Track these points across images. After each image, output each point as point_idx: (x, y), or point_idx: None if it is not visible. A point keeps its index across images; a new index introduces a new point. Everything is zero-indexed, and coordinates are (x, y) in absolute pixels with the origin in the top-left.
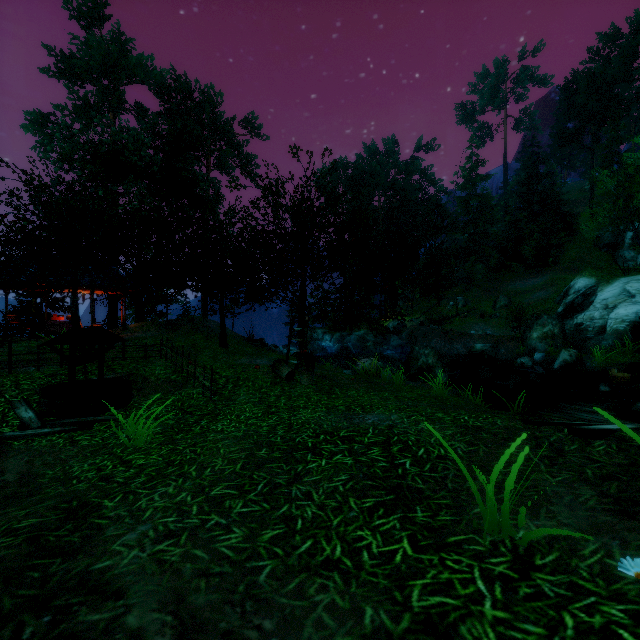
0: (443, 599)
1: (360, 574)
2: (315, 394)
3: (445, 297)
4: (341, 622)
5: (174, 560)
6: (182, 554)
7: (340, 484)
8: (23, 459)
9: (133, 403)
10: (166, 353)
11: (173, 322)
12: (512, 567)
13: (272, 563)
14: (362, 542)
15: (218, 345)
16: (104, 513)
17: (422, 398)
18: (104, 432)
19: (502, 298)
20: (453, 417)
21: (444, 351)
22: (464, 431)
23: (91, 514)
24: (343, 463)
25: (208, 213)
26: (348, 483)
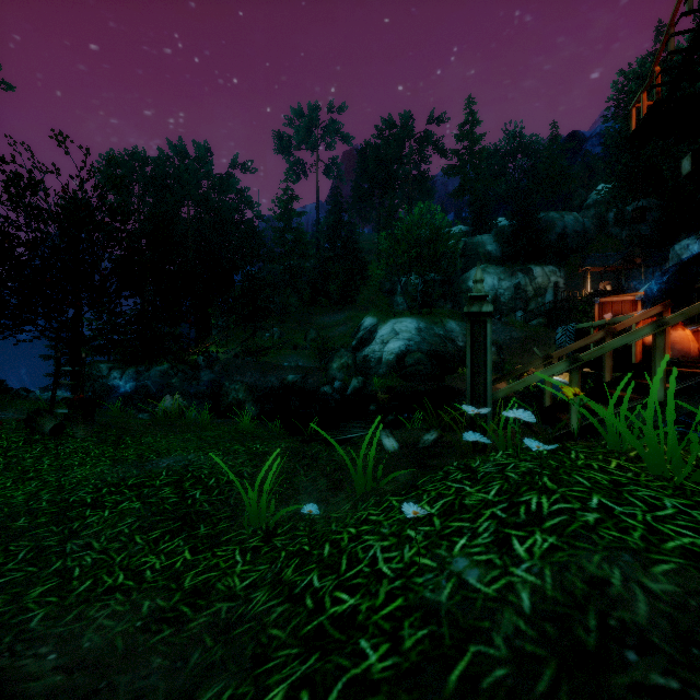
0: (209, 575)
1: (142, 586)
2: (96, 447)
3: (262, 328)
4: (121, 619)
5: None
6: None
7: (126, 527)
8: None
9: None
10: None
11: None
12: (262, 540)
13: (45, 610)
14: (146, 565)
15: None
16: None
17: (226, 434)
18: None
19: (312, 331)
20: (248, 447)
21: (259, 384)
22: (253, 457)
23: None
24: (130, 508)
25: None
26: (135, 524)
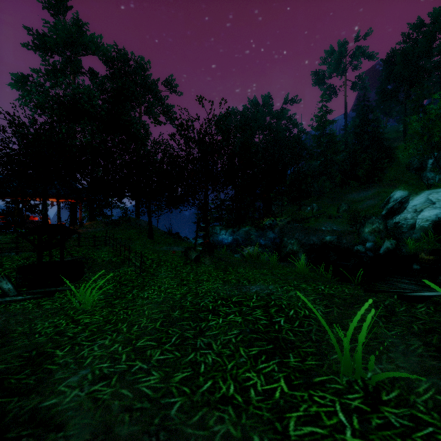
0: (313, 429)
1: (248, 408)
2: (214, 271)
3: (304, 204)
4: None
5: (105, 398)
6: (112, 393)
7: (233, 337)
8: (1, 319)
9: (84, 278)
10: (109, 242)
11: (115, 221)
12: (365, 402)
13: (181, 400)
14: (250, 382)
15: (147, 237)
16: (55, 360)
17: (290, 274)
18: (62, 299)
19: (343, 205)
20: (313, 287)
21: (304, 241)
22: (322, 297)
23: (45, 361)
24: (235, 321)
25: (140, 145)
26: (239, 336)
